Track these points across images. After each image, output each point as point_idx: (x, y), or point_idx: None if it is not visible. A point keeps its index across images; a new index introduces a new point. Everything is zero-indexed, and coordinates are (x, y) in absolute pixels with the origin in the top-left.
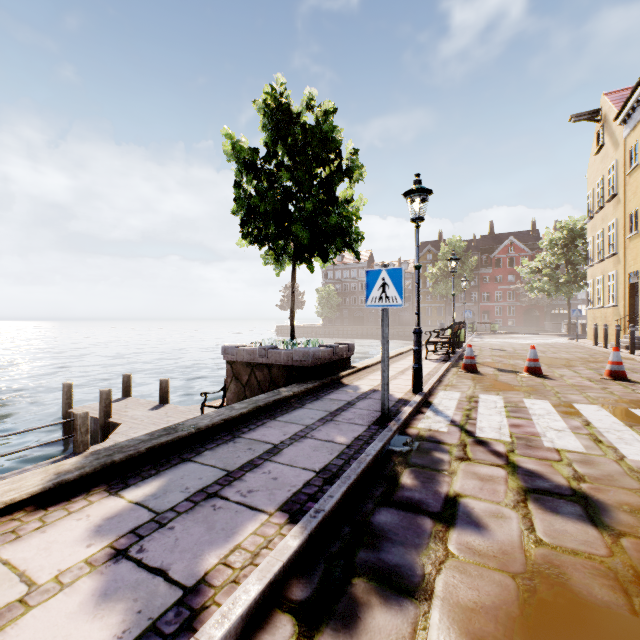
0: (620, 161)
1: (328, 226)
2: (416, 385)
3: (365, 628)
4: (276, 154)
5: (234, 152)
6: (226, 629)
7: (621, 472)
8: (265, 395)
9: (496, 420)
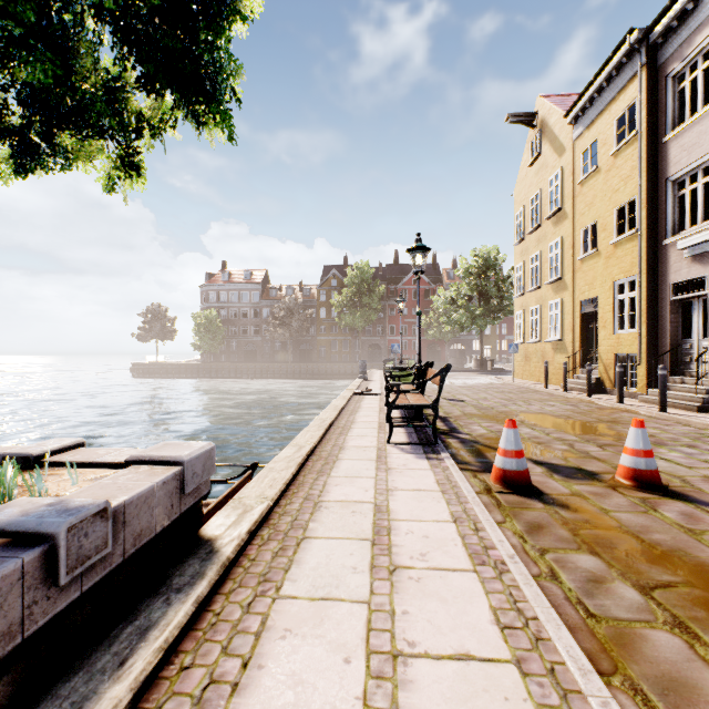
0: (567, 169)
1: None
2: None
3: None
4: None
5: None
6: None
7: None
8: None
9: None
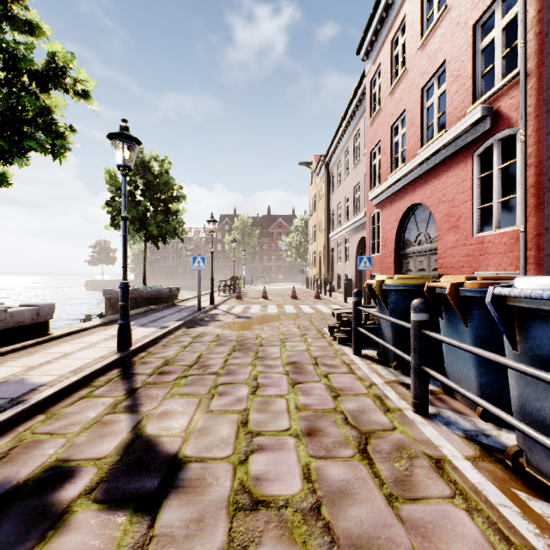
0: (317, 194)
1: (169, 227)
2: (212, 302)
3: (199, 328)
4: (135, 182)
5: (112, 181)
6: (176, 326)
7: (262, 314)
8: (145, 308)
9: (239, 310)
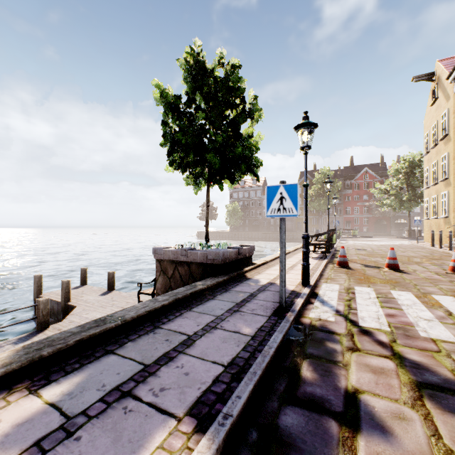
0: (451, 110)
1: (234, 155)
2: (305, 279)
3: None
4: (194, 100)
5: (162, 98)
6: None
7: None
8: (184, 288)
9: (373, 310)
